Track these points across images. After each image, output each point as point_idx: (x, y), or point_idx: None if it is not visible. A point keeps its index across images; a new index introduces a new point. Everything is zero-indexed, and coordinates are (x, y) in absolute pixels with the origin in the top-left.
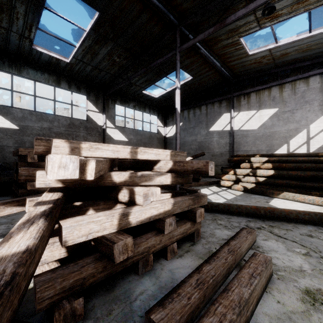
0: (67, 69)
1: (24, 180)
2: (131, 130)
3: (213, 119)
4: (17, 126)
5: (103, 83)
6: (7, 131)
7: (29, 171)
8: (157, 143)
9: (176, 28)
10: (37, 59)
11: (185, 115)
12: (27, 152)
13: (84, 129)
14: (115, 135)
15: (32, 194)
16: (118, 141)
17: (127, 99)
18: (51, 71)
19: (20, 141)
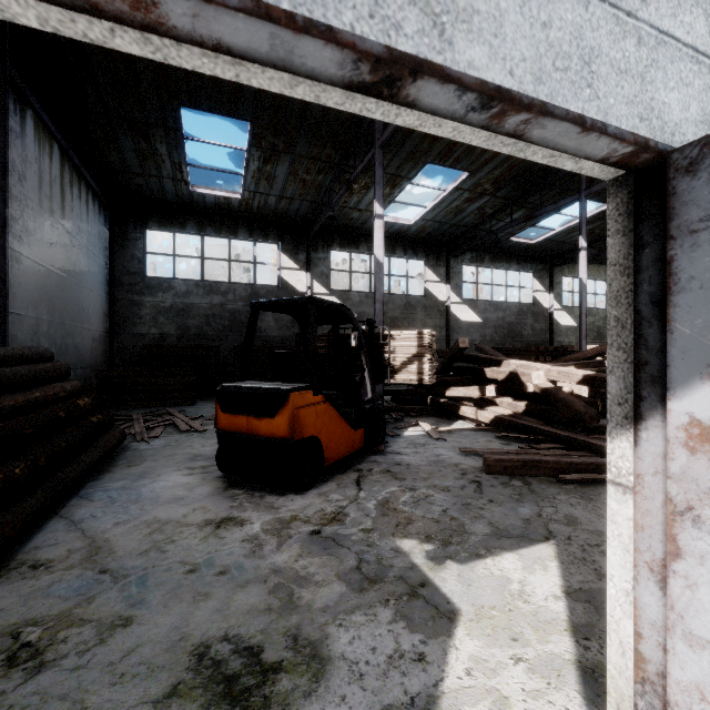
0: (523, 249)
1: None
2: None
3: None
4: (481, 319)
5: (554, 254)
6: (475, 325)
7: None
8: None
9: None
10: (500, 246)
11: None
12: (576, 348)
13: (531, 315)
14: (562, 318)
15: None
16: (565, 327)
17: (576, 265)
18: (504, 253)
19: (483, 334)
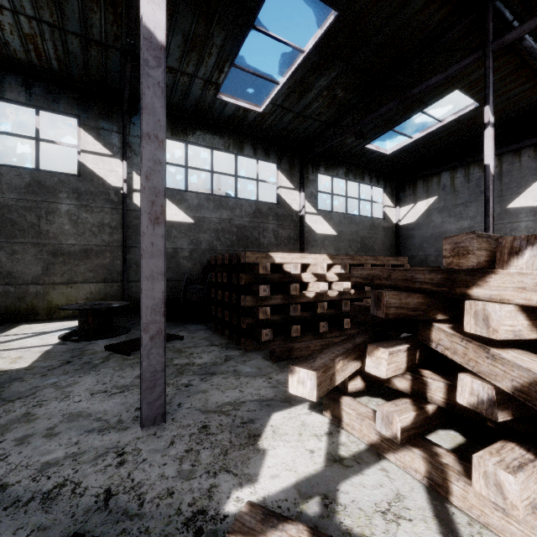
0: (255, 125)
1: (393, 316)
2: (342, 216)
3: (517, 184)
4: (192, 219)
5: (303, 140)
6: (181, 227)
7: (400, 299)
8: (382, 237)
9: (487, 3)
10: (217, 115)
11: (445, 181)
12: (254, 258)
13: (274, 218)
14: (318, 225)
15: (260, 325)
16: (321, 236)
17: (335, 162)
18: (231, 131)
19: (196, 240)
